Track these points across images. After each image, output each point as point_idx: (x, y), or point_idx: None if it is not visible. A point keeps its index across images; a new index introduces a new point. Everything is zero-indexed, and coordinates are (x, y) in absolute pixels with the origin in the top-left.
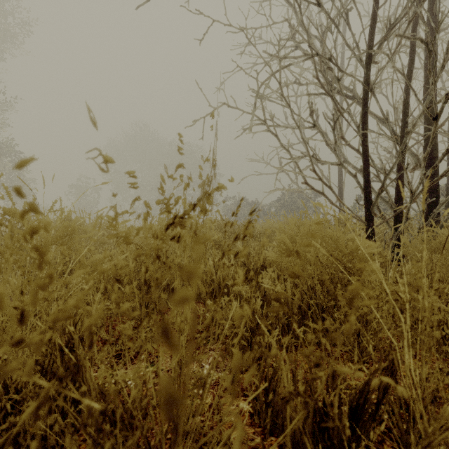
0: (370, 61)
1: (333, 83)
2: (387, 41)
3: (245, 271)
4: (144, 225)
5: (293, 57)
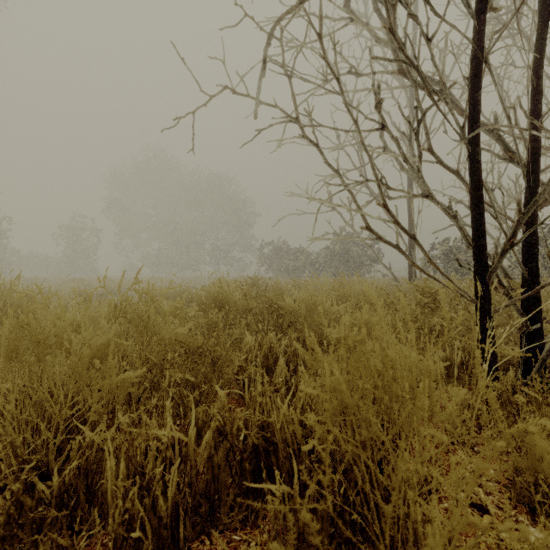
0: (485, 6)
1: (420, 42)
2: None
3: (226, 453)
4: None
5: None
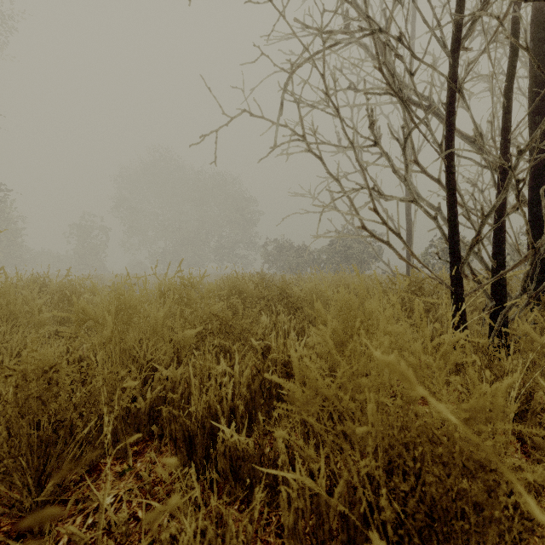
0: (458, 46)
1: (404, 78)
2: (482, 20)
3: (259, 383)
4: (77, 306)
5: (343, 32)
